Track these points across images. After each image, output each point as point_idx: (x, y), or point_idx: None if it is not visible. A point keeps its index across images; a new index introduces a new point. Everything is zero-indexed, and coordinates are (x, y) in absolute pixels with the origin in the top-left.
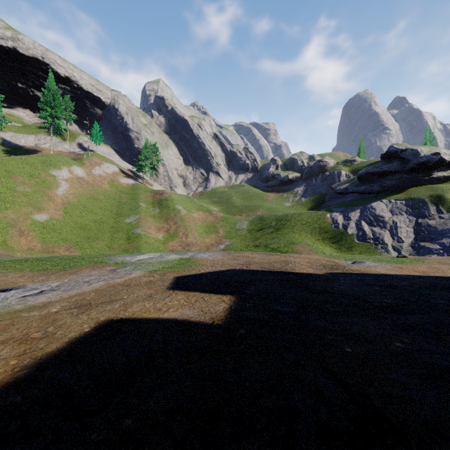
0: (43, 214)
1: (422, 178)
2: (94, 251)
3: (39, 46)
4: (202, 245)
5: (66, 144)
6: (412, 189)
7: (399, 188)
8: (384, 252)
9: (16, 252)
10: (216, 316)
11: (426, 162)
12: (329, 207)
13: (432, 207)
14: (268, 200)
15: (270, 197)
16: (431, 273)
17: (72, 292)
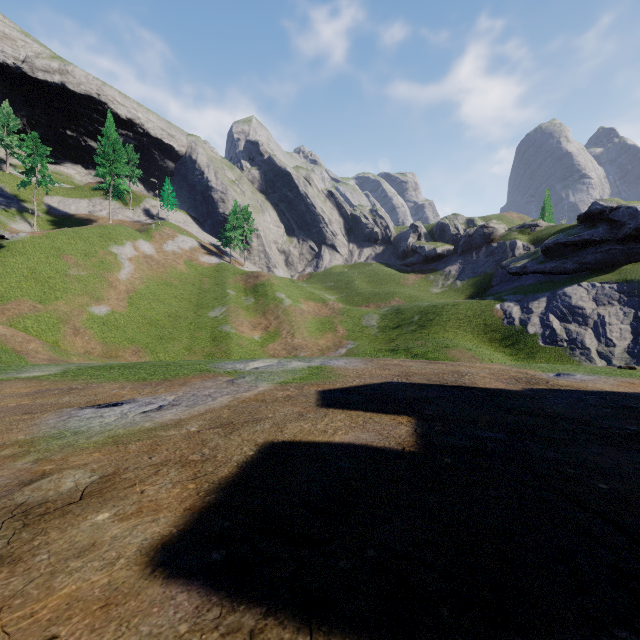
0: (102, 305)
1: None
2: (169, 356)
3: (94, 80)
4: (314, 348)
5: (128, 210)
6: (628, 267)
7: (606, 266)
8: (584, 361)
9: (72, 356)
10: (403, 442)
11: None
12: (499, 295)
13: None
14: (407, 285)
15: (409, 281)
16: None
17: (198, 408)
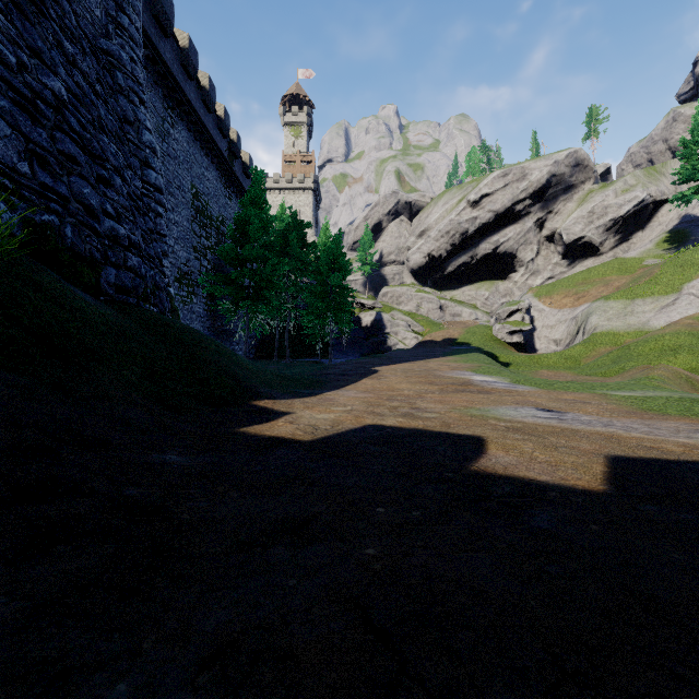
0: None
1: None
2: None
3: None
4: None
5: None
6: None
7: None
8: None
9: None
10: (493, 468)
11: None
12: None
13: None
14: None
15: None
16: None
17: (559, 424)
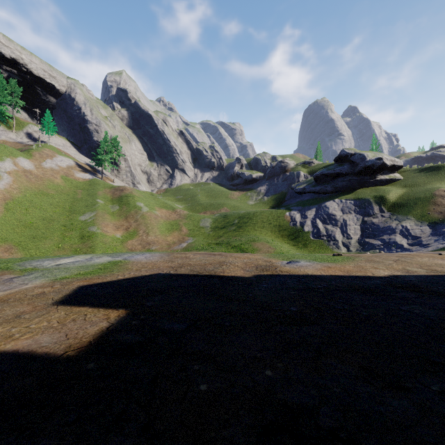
0: None
1: (368, 180)
2: (40, 251)
3: None
4: (163, 243)
5: (12, 133)
6: (360, 190)
7: (349, 189)
8: (335, 248)
9: None
10: (76, 343)
11: (371, 166)
12: (288, 206)
13: (375, 207)
14: (233, 198)
15: (234, 196)
16: (353, 273)
17: None
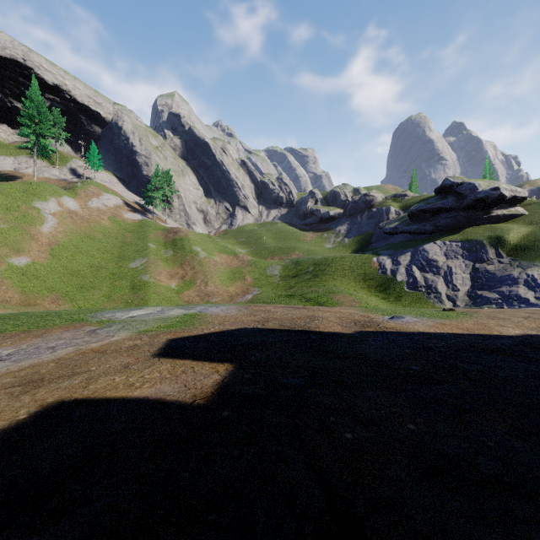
0: (22, 256)
1: (481, 216)
2: (89, 303)
3: (20, 45)
4: (224, 294)
5: (55, 169)
6: (469, 229)
7: (454, 228)
8: (437, 302)
9: None
10: (200, 393)
11: (484, 198)
12: (376, 250)
13: (490, 250)
14: (306, 241)
15: (308, 238)
16: (475, 331)
17: (25, 362)
